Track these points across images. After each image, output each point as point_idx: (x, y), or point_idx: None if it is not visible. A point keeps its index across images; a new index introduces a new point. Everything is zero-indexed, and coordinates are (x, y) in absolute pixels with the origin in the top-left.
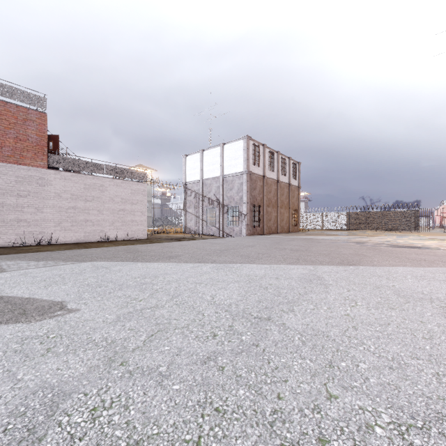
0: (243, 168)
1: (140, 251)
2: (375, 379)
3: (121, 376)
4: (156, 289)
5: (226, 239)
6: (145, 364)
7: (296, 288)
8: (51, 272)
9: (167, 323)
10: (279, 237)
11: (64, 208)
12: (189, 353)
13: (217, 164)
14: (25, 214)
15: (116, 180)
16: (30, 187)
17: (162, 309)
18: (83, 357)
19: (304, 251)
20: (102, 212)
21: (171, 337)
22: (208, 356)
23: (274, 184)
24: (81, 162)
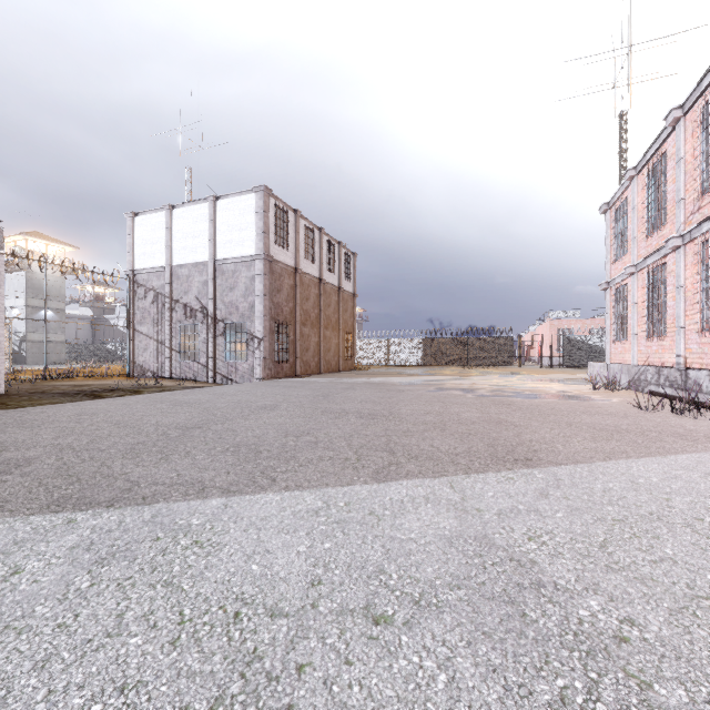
0: (256, 249)
1: None
2: None
3: None
4: None
5: (217, 389)
6: None
7: None
8: None
9: None
10: (325, 383)
11: None
12: None
13: (202, 236)
14: None
15: None
16: None
17: None
18: None
19: (389, 419)
20: None
21: None
22: None
23: (315, 285)
24: None
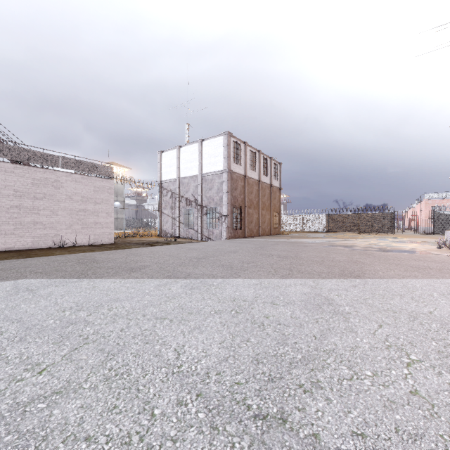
0: (223, 167)
1: (96, 260)
2: None
3: None
4: (86, 336)
5: (205, 243)
6: None
7: (305, 323)
8: None
9: None
10: (261, 241)
11: (4, 207)
12: None
13: (195, 161)
14: None
15: (75, 175)
16: None
17: (71, 399)
18: None
19: (294, 258)
20: (56, 213)
21: None
22: None
23: (256, 184)
24: (28, 152)
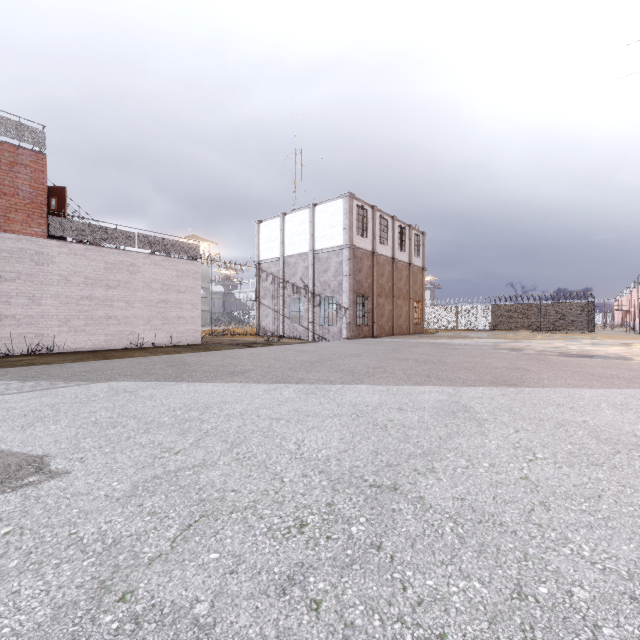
0: (343, 241)
1: (188, 363)
2: (613, 628)
3: (117, 630)
4: (206, 430)
5: (319, 344)
6: (169, 598)
7: (433, 426)
8: (40, 400)
9: (219, 499)
10: (395, 342)
11: (74, 297)
12: (254, 568)
13: (304, 234)
14: (13, 307)
15: (154, 256)
16: (20, 267)
17: (211, 470)
18: (52, 580)
19: (435, 364)
20: (132, 305)
21: (223, 530)
22: (289, 574)
23: (389, 264)
24: (100, 229)
